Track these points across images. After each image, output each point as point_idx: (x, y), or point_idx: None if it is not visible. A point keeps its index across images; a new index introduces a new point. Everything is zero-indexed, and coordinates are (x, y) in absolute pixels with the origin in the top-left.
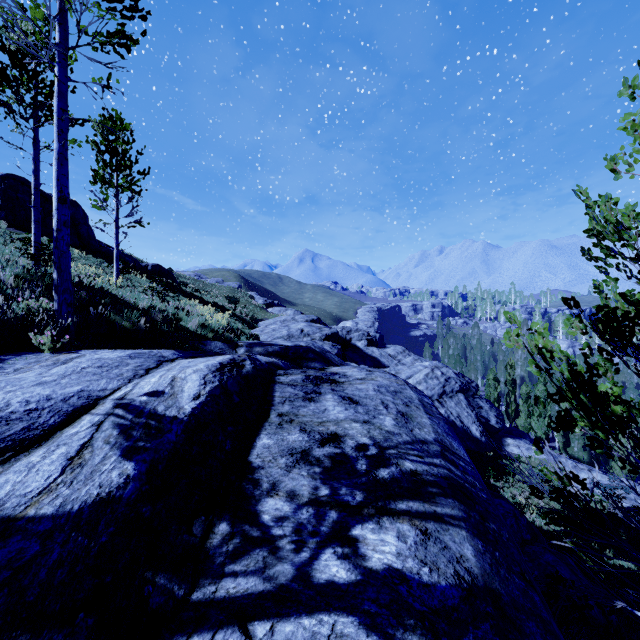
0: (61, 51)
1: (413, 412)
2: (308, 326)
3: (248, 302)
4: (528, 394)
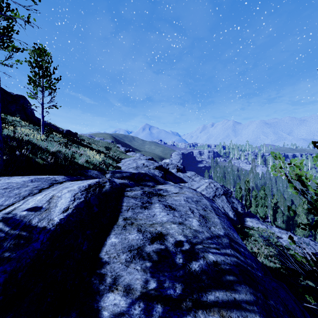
0: None
1: (209, 214)
2: (147, 162)
3: (116, 150)
4: (256, 195)
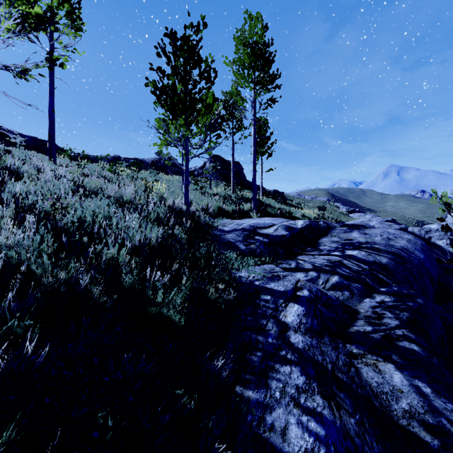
0: (254, 116)
1: (397, 239)
2: (379, 223)
3: (334, 210)
4: None
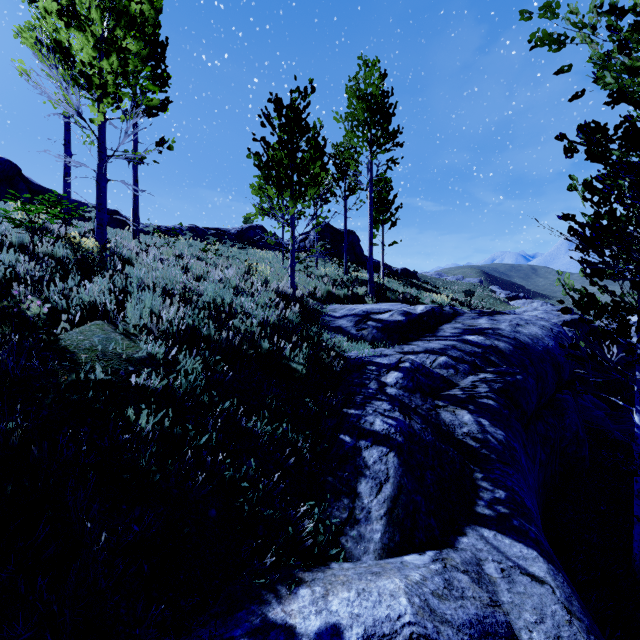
0: (370, 181)
1: (527, 325)
2: (544, 313)
3: (487, 296)
4: None
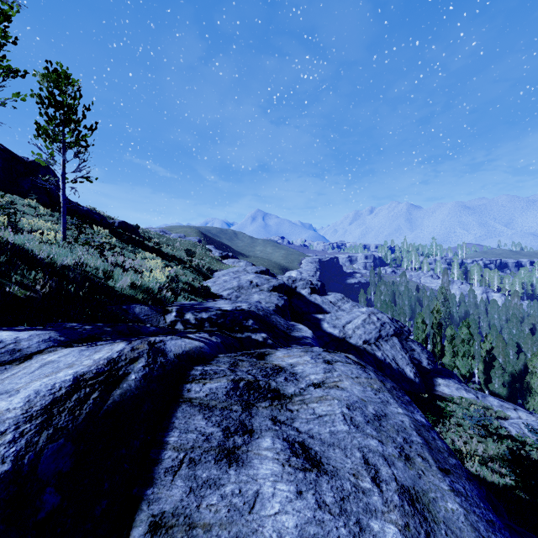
0: None
1: (423, 480)
2: (257, 277)
3: (206, 255)
4: (452, 336)
